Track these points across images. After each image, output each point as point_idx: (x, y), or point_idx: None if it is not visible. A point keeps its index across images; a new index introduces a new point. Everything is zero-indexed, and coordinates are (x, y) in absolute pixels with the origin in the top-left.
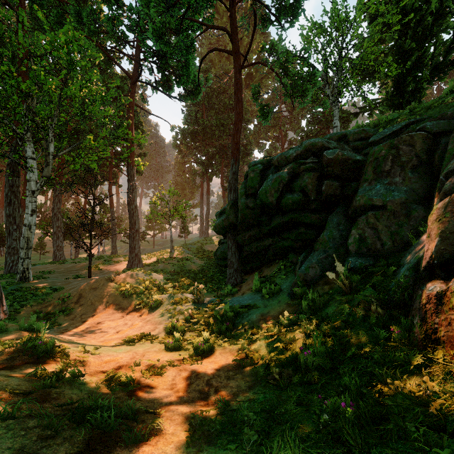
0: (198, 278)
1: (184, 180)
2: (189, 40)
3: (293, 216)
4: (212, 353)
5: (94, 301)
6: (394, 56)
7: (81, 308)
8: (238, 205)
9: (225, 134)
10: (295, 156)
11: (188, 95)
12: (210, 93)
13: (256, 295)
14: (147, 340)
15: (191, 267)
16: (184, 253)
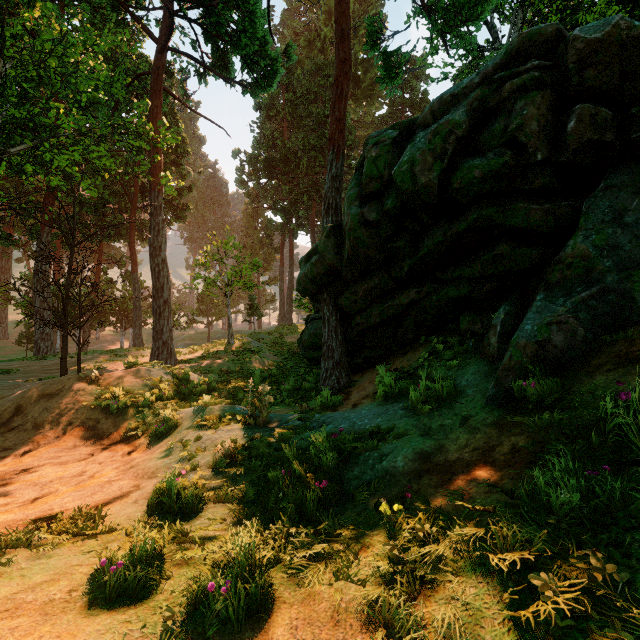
0: (269, 381)
1: (255, 241)
2: None
3: (481, 213)
4: (260, 626)
5: (41, 422)
6: None
7: (7, 437)
8: (344, 224)
9: (318, 164)
10: (479, 83)
11: (256, 82)
12: (294, 100)
13: (389, 406)
14: (76, 537)
15: (258, 365)
16: (250, 344)
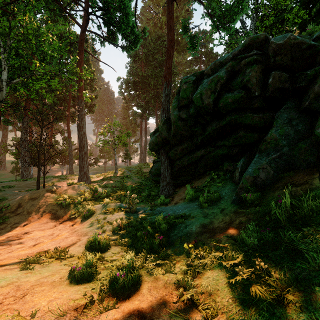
0: (135, 191)
1: (128, 122)
2: (129, 0)
3: (232, 118)
4: (137, 289)
5: (30, 211)
6: (300, 6)
7: (16, 218)
8: (171, 119)
9: (159, 84)
10: (232, 57)
11: (129, 46)
12: (147, 52)
13: (191, 204)
14: (57, 259)
15: (130, 183)
16: (126, 173)
